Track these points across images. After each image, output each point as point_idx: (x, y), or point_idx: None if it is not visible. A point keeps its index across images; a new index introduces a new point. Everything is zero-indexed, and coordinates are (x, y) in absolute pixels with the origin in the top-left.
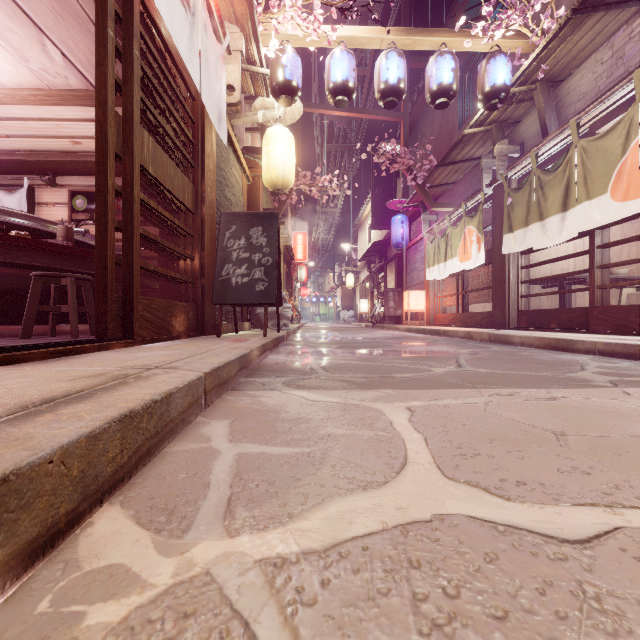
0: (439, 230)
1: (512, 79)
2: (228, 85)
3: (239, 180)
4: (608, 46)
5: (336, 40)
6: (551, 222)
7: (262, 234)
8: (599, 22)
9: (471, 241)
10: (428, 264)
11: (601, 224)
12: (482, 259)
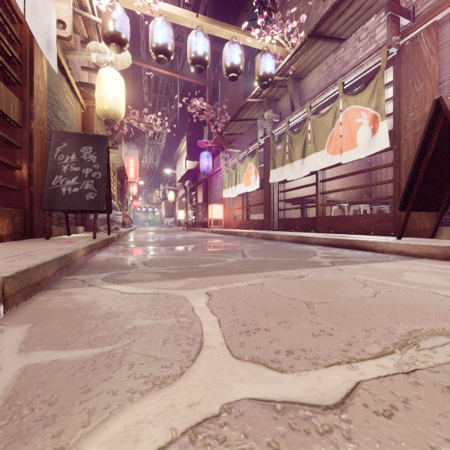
0: (232, 164)
1: (275, 71)
2: (59, 20)
3: (73, 106)
4: (325, 63)
5: (158, 12)
6: (296, 164)
7: (92, 152)
8: (321, 47)
9: (251, 173)
10: (225, 187)
11: (322, 167)
12: (258, 185)
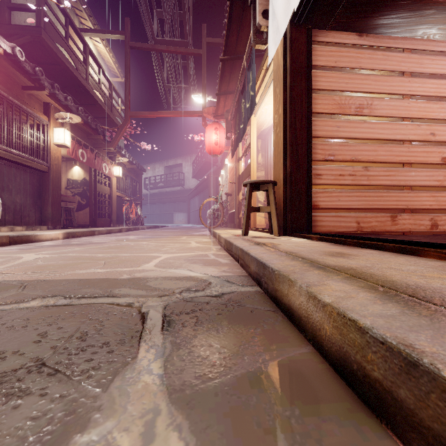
0: None
1: None
2: None
3: None
4: None
5: None
6: None
7: None
8: None
9: None
10: None
11: None
12: None
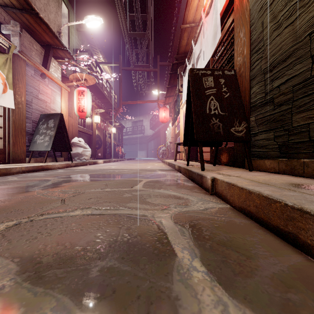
0: None
1: None
2: None
3: None
4: None
5: None
6: None
7: None
8: None
9: None
10: None
11: None
12: None
